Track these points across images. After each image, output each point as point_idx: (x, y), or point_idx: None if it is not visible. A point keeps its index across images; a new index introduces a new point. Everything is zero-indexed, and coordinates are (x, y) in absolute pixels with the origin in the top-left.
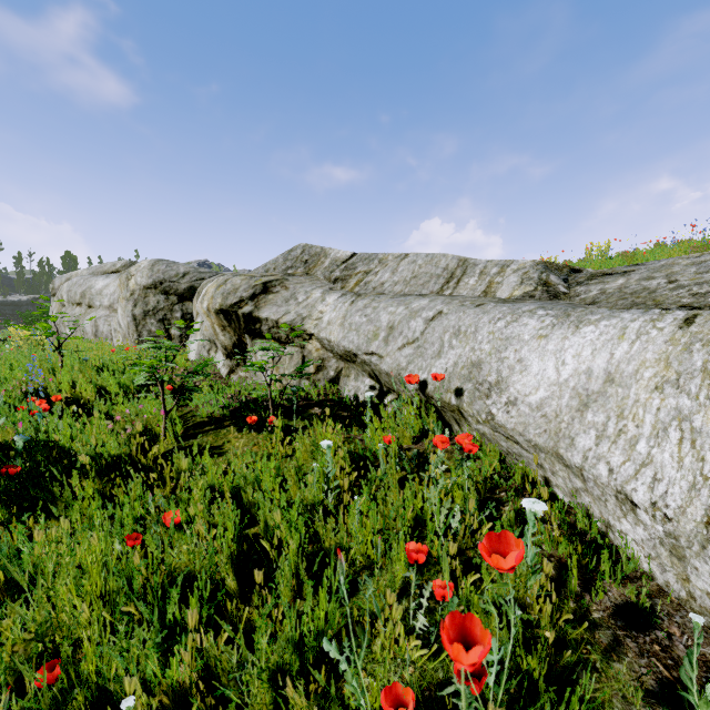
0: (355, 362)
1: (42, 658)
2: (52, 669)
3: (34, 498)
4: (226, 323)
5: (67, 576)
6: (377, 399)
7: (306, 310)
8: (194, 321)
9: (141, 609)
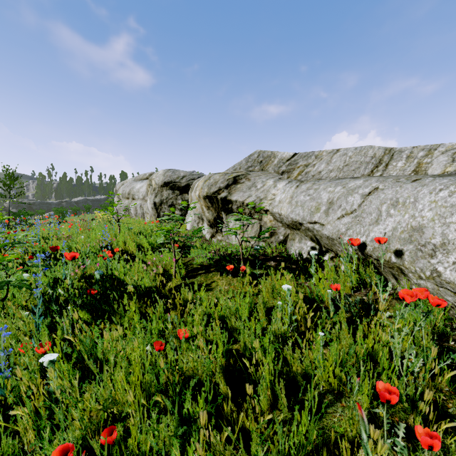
0: (299, 229)
1: (106, 423)
2: (111, 434)
3: (104, 310)
4: (210, 204)
5: (120, 369)
6: (317, 257)
7: (263, 193)
8: (189, 205)
9: (167, 403)
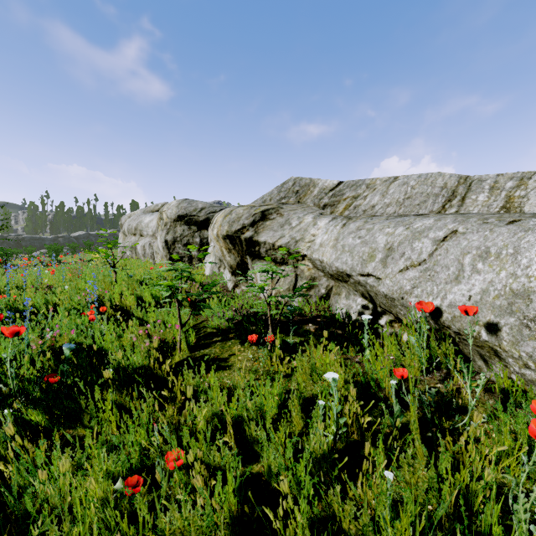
0: (347, 281)
1: None
2: None
3: (67, 408)
4: (231, 246)
5: None
6: (371, 319)
7: (299, 233)
8: (209, 244)
9: None
